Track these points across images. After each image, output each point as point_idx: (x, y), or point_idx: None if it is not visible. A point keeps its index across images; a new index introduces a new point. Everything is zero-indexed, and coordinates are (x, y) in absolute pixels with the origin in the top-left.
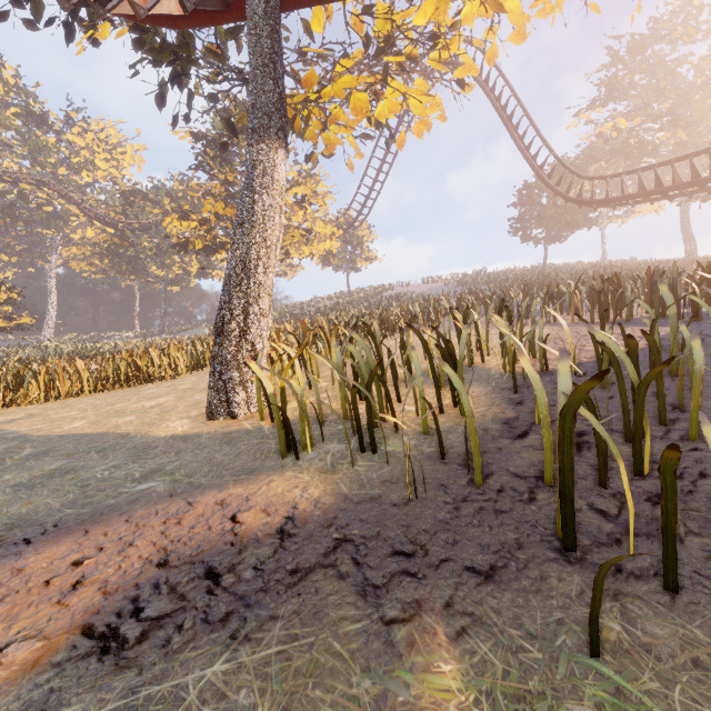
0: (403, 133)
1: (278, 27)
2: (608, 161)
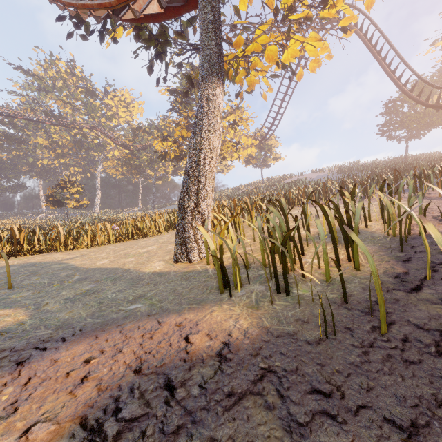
0: (301, 70)
1: (218, 6)
2: None
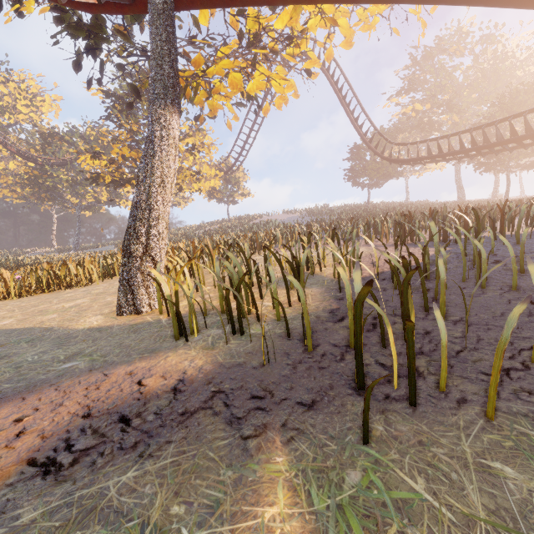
0: (268, 105)
1: (173, 23)
2: (409, 132)
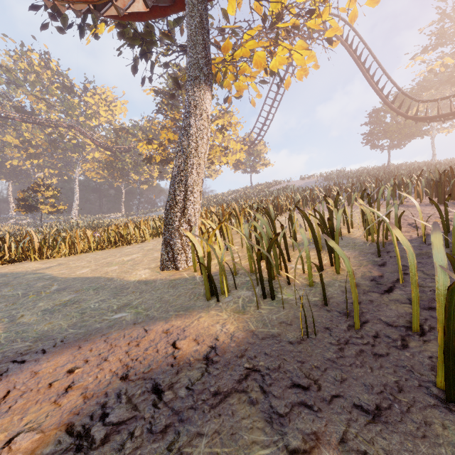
0: (289, 78)
1: (205, 10)
2: (437, 89)
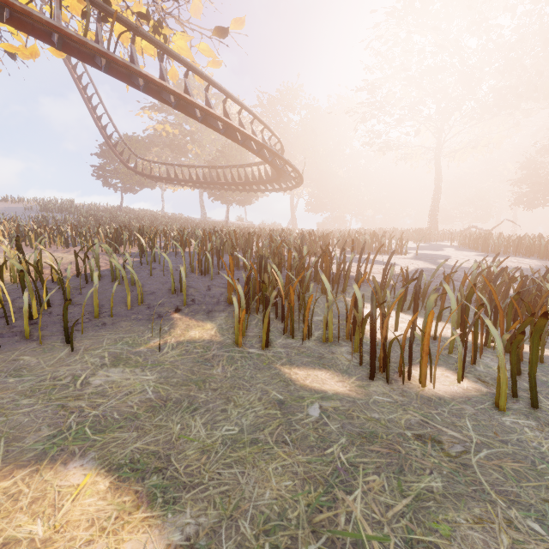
0: None
1: None
2: (162, 149)
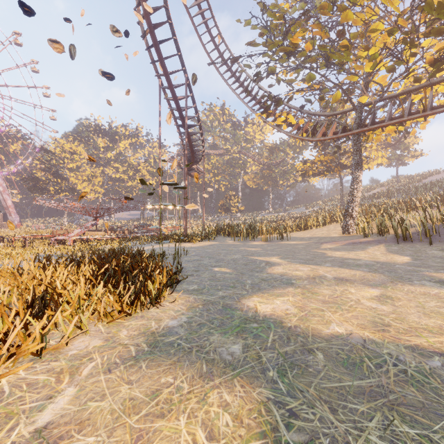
0: (414, 130)
1: (360, 142)
2: None
